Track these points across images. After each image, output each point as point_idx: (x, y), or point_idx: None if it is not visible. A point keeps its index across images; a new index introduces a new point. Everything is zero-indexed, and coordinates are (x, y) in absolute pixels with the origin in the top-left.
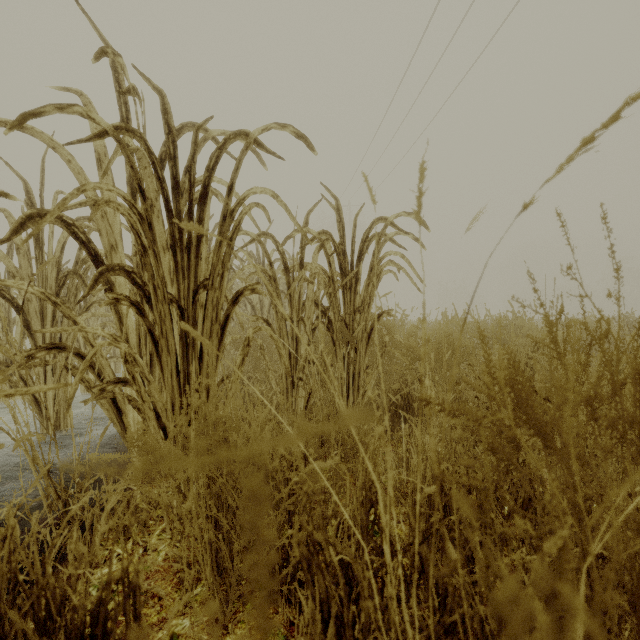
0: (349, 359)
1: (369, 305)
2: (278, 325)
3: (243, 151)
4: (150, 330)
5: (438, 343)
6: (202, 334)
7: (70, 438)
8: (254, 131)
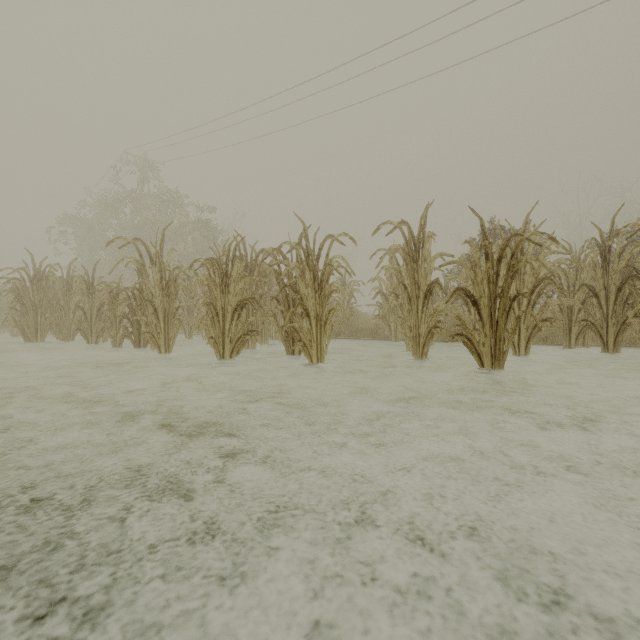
0: None
1: None
2: None
3: None
4: None
5: None
6: None
7: None
8: None
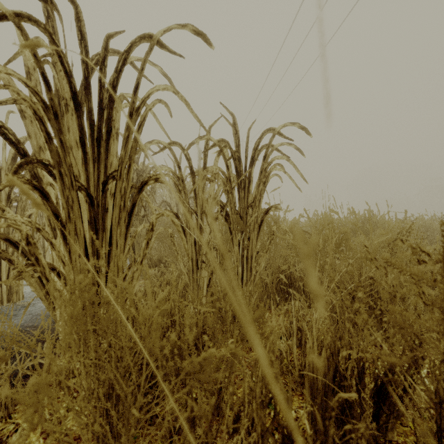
0: (243, 245)
1: (260, 201)
2: (185, 218)
3: (147, 53)
4: (55, 214)
5: (321, 230)
6: (111, 220)
7: (20, 309)
8: (157, 33)
